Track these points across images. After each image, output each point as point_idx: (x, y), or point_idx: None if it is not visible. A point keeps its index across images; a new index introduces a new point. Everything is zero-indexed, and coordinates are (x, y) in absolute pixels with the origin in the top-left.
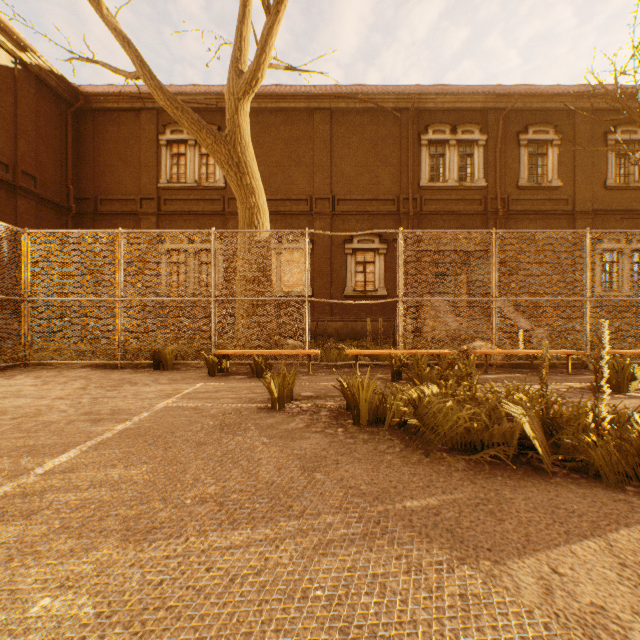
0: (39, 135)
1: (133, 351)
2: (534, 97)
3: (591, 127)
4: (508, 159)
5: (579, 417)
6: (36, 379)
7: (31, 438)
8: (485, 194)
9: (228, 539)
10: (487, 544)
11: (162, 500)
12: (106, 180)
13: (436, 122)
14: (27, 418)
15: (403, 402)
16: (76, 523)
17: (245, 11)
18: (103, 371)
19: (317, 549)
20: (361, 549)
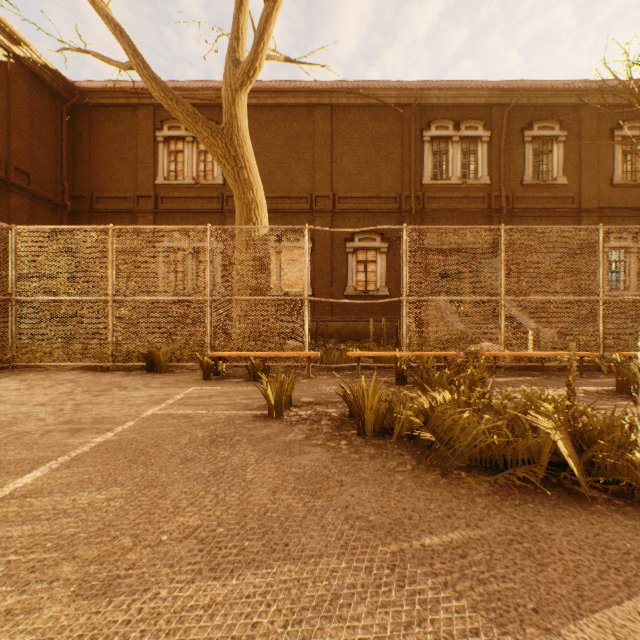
0: (33, 131)
1: (126, 353)
2: (539, 92)
3: (597, 123)
4: (512, 156)
5: (613, 430)
6: (21, 383)
7: None
8: (489, 191)
9: (207, 594)
10: (531, 602)
11: (133, 536)
12: (102, 177)
13: (439, 118)
14: None
15: (413, 411)
16: (24, 569)
17: None
18: (93, 374)
19: (318, 610)
20: (374, 610)
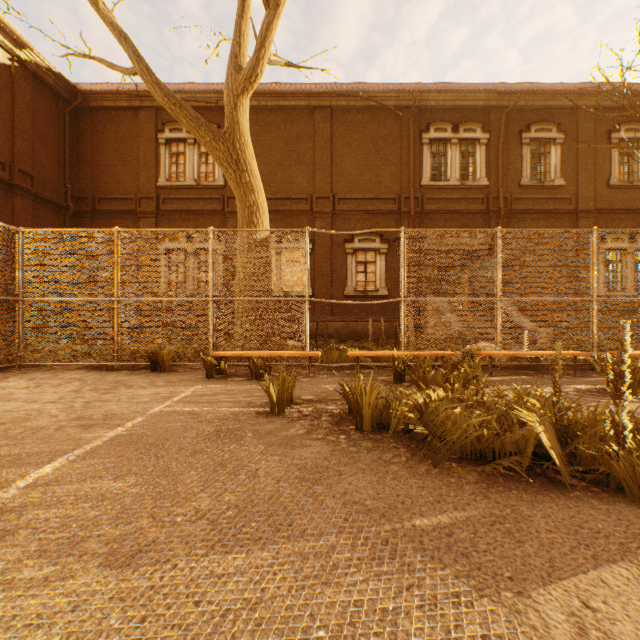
0: (36, 133)
1: (130, 352)
2: (537, 95)
3: (594, 125)
4: (510, 158)
5: (595, 424)
6: (29, 381)
7: (17, 446)
8: (487, 193)
9: (221, 565)
10: (508, 571)
11: (150, 518)
12: (104, 179)
13: (438, 120)
14: (15, 424)
15: (408, 407)
16: (54, 545)
17: (244, 5)
18: (99, 373)
19: (319, 577)
20: (368, 578)
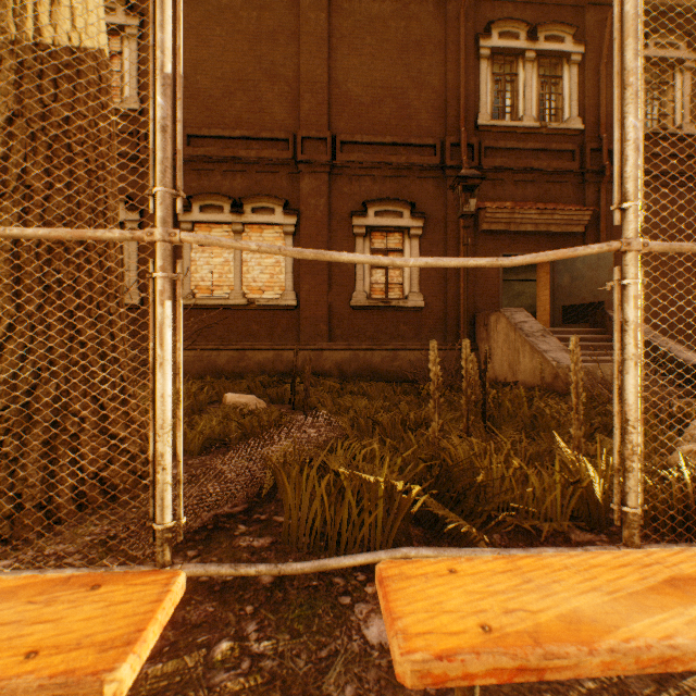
0: None
1: None
2: None
3: None
4: None
5: None
6: None
7: None
8: (580, 143)
9: None
10: None
11: None
12: None
13: (505, 17)
14: None
15: None
16: None
17: None
18: None
19: None
20: None
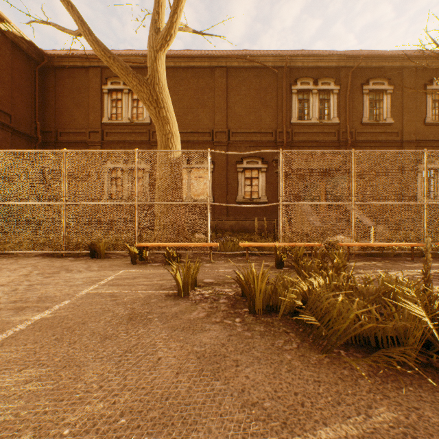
0: (14, 84)
1: (76, 243)
2: (374, 58)
3: (414, 80)
4: (355, 103)
5: None
6: None
7: None
8: (338, 128)
9: None
10: None
11: (35, 430)
12: (64, 118)
13: (303, 76)
14: None
15: (294, 293)
16: None
17: None
18: (50, 259)
19: None
20: None
